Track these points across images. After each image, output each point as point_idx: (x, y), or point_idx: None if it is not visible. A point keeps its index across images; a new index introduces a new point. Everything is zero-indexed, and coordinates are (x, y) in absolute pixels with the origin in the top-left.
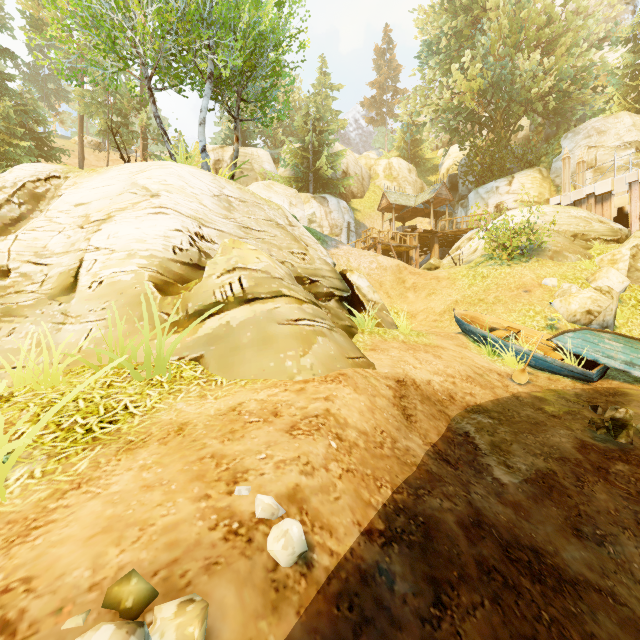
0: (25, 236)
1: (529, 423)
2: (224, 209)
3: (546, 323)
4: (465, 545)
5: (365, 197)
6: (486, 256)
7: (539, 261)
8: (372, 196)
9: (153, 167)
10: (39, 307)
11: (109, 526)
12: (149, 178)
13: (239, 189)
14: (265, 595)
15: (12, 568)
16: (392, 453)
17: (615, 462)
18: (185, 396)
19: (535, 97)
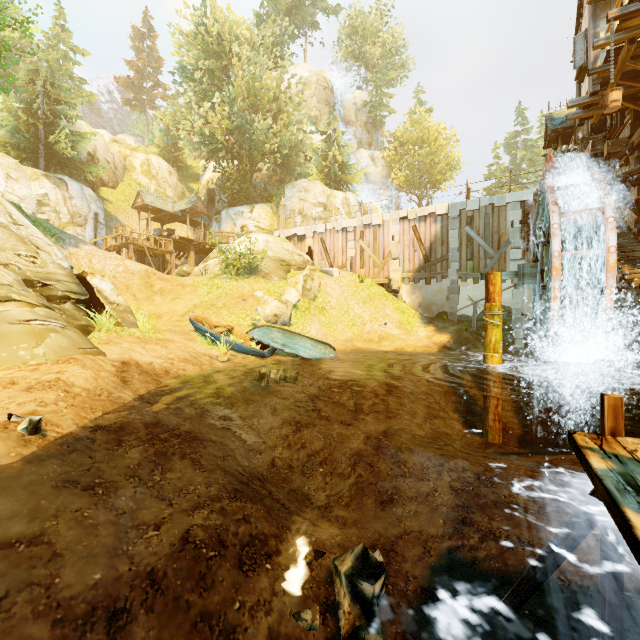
0: None
1: (218, 382)
2: None
3: (252, 322)
4: (143, 430)
5: (119, 188)
6: (223, 270)
7: (256, 278)
8: (127, 189)
9: None
10: None
11: None
12: None
13: None
14: (19, 443)
15: None
16: (107, 399)
17: (256, 395)
18: None
19: (268, 150)
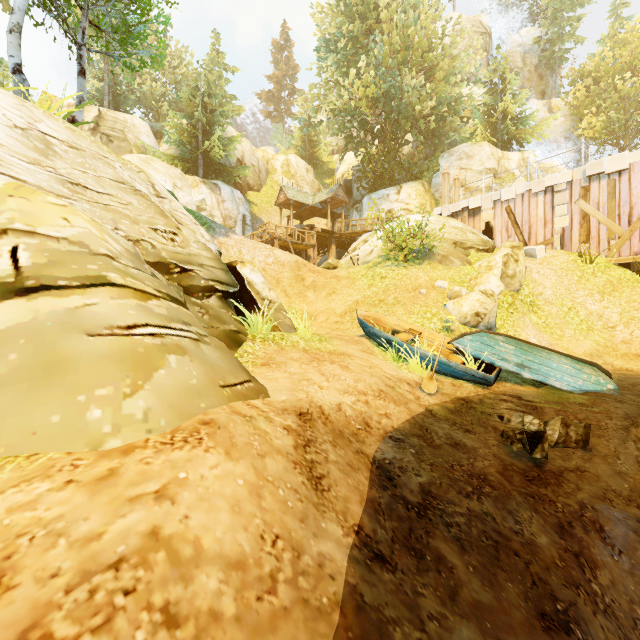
0: None
1: (450, 446)
2: (34, 150)
3: (442, 325)
4: None
5: (262, 191)
6: (383, 257)
7: (431, 264)
8: (270, 191)
9: None
10: None
11: None
12: None
13: (70, 130)
14: None
15: None
16: (294, 593)
17: (538, 484)
18: None
19: (419, 115)
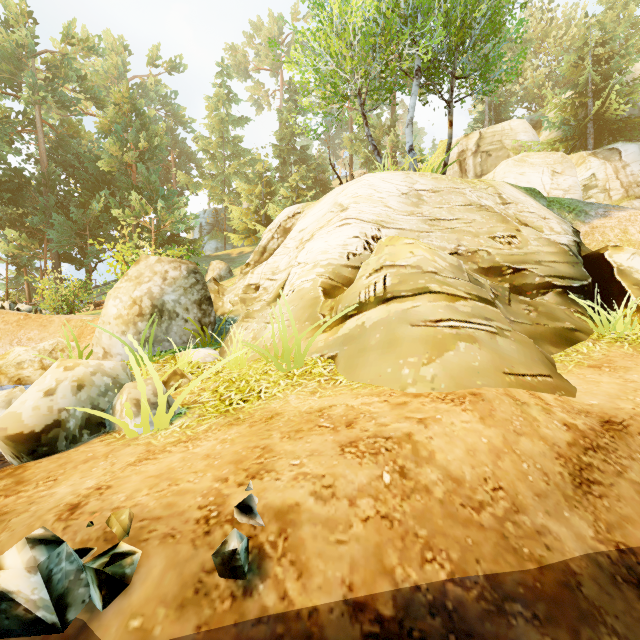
0: (270, 261)
1: None
2: (411, 205)
3: None
4: None
5: None
6: None
7: None
8: None
9: (350, 184)
10: (261, 311)
11: (162, 474)
12: (345, 195)
13: (434, 179)
14: (183, 588)
15: (115, 477)
16: (495, 525)
17: None
18: (300, 390)
19: None
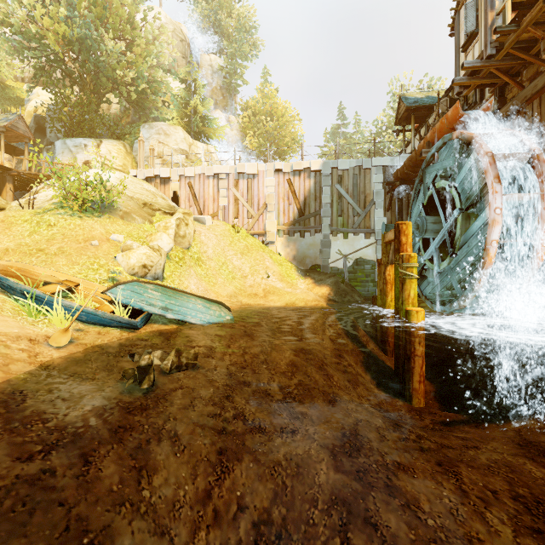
0: None
1: (47, 402)
2: None
3: (109, 276)
4: None
5: None
6: (58, 204)
7: (111, 218)
8: None
9: None
10: None
11: None
12: None
13: None
14: None
15: None
16: None
17: (136, 413)
18: None
19: (121, 80)
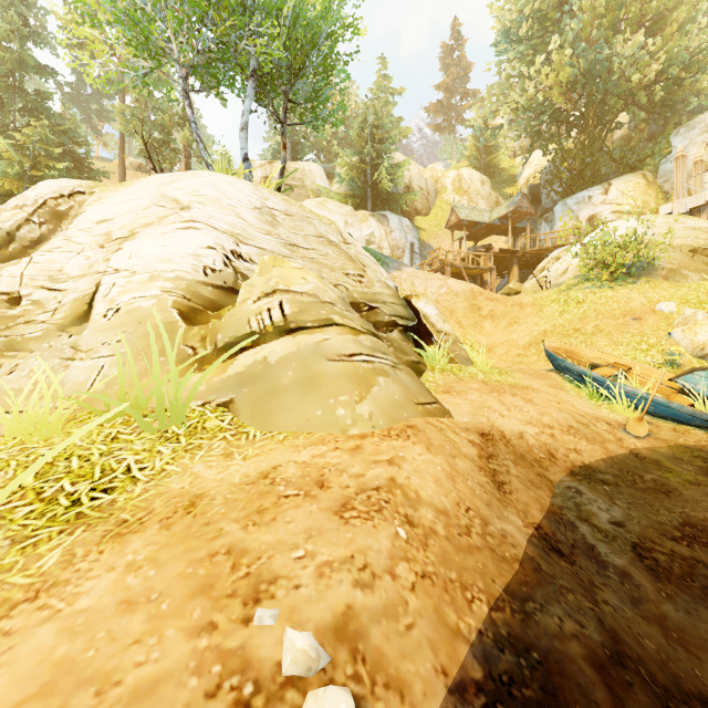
0: (40, 258)
1: (658, 491)
2: (267, 224)
3: (664, 358)
4: (607, 702)
5: (431, 214)
6: (581, 277)
7: (650, 282)
8: (439, 213)
9: (185, 176)
10: (47, 340)
11: (51, 683)
12: (180, 189)
13: (285, 201)
14: None
15: None
16: (483, 542)
17: None
18: (205, 455)
19: (638, 87)
